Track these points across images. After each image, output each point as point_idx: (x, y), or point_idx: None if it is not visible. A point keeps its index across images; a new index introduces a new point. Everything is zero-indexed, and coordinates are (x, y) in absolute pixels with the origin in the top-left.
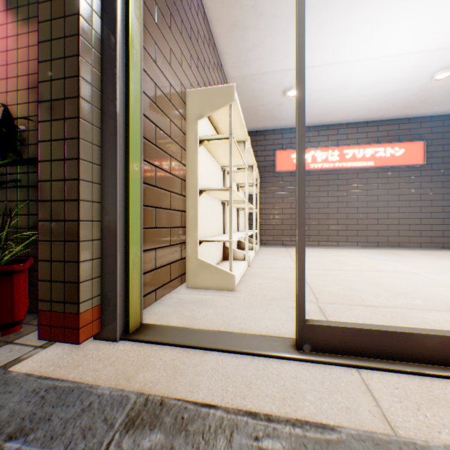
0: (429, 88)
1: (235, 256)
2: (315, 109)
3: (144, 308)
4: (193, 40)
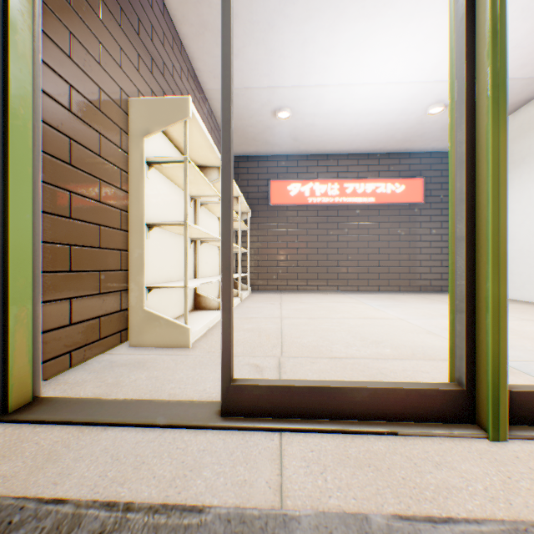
0: (425, 122)
1: (208, 305)
2: (311, 135)
3: (48, 376)
4: (143, 37)
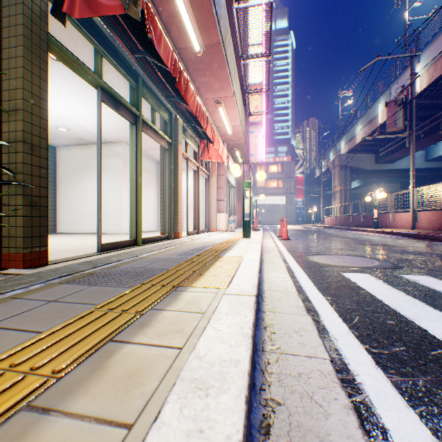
0: (54, 130)
1: None
2: None
3: None
4: None
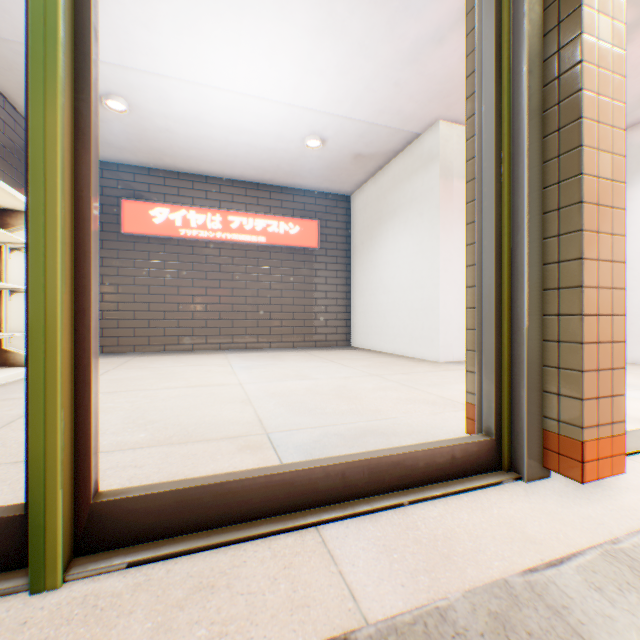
0: (309, 156)
1: None
2: (174, 145)
3: None
4: None
